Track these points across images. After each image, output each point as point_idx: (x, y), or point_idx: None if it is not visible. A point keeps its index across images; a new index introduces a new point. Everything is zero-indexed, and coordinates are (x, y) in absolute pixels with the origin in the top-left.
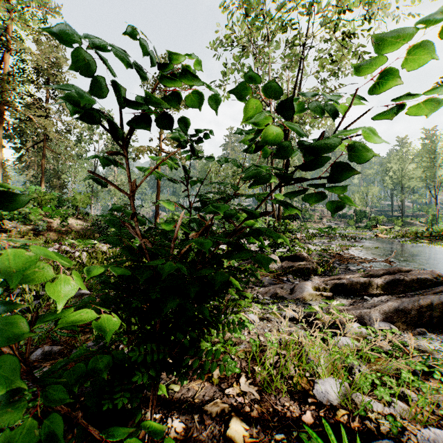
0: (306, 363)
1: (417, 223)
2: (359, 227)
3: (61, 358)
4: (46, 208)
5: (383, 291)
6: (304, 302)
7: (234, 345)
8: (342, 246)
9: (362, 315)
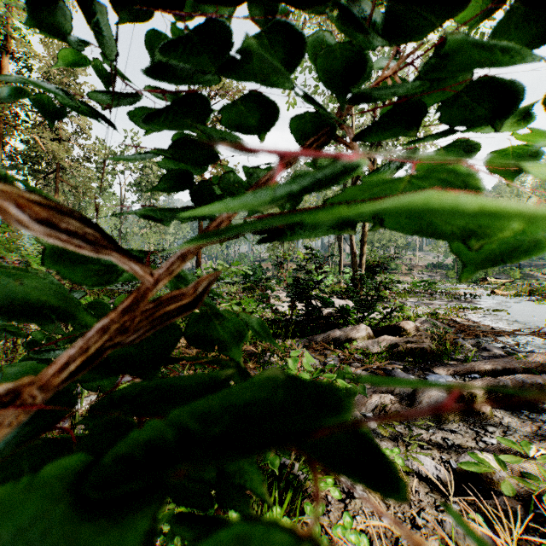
0: None
1: (538, 276)
2: None
3: None
4: None
5: None
6: (441, 427)
7: None
8: (453, 308)
9: None
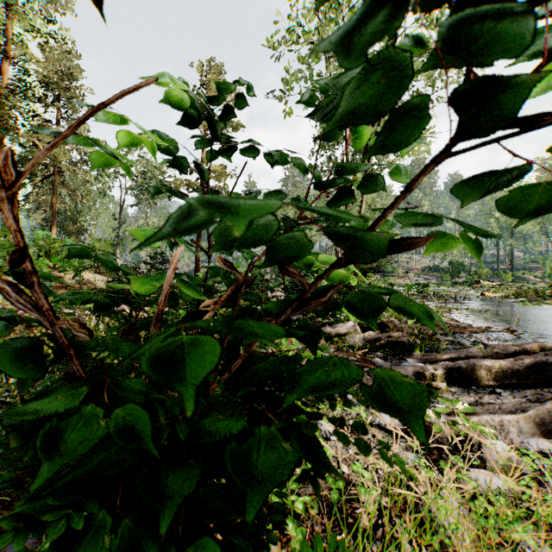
0: (429, 528)
1: (530, 279)
2: (456, 283)
3: (2, 509)
4: (56, 259)
5: (521, 380)
6: None
7: (299, 484)
8: (440, 309)
9: (504, 427)
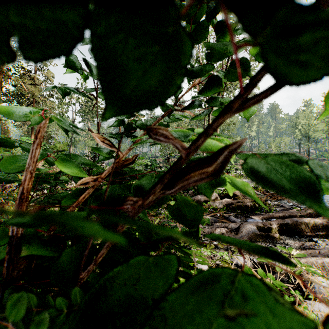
0: None
1: None
2: None
3: None
4: None
5: (328, 232)
6: None
7: None
8: None
9: (325, 267)
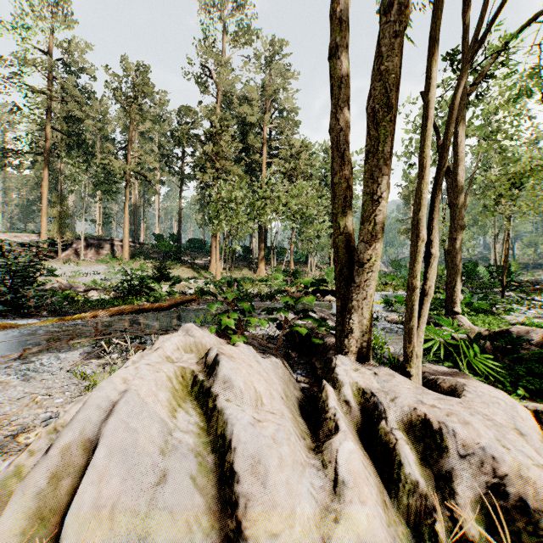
0: None
1: None
2: None
3: None
4: None
5: None
6: None
7: None
8: None
9: None
